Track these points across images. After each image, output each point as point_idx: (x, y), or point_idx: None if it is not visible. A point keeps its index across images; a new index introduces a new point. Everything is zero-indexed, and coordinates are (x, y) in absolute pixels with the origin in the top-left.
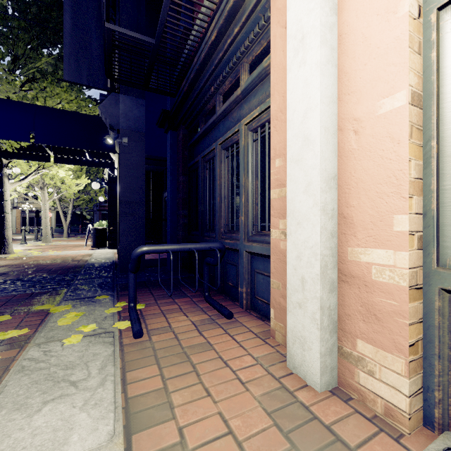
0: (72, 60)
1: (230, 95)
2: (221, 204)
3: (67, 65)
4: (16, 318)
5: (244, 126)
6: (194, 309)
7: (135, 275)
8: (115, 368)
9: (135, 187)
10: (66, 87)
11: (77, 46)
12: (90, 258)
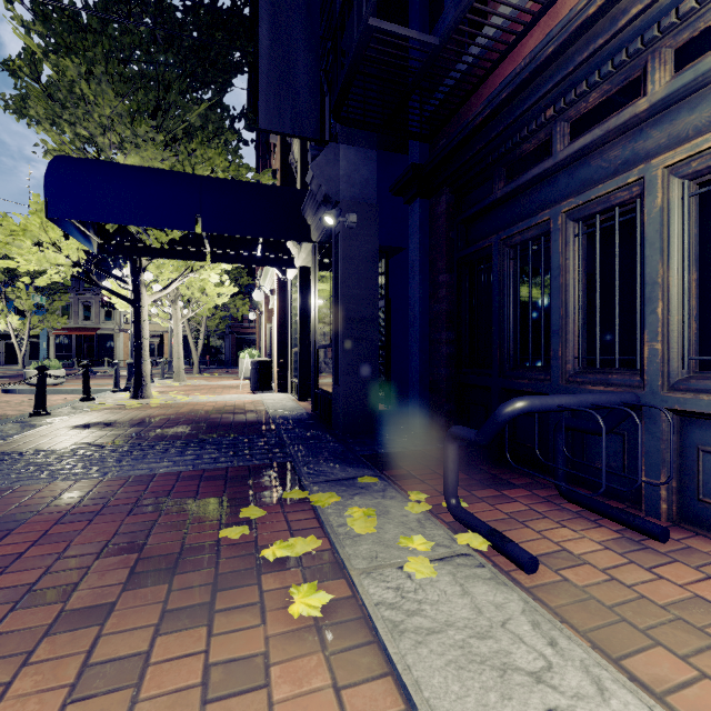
0: (270, 96)
1: (598, 118)
2: (567, 319)
3: (263, 106)
4: (267, 513)
5: (662, 169)
6: (560, 514)
7: (457, 447)
8: (581, 647)
9: (364, 294)
10: (221, 148)
11: (278, 74)
12: (267, 407)
